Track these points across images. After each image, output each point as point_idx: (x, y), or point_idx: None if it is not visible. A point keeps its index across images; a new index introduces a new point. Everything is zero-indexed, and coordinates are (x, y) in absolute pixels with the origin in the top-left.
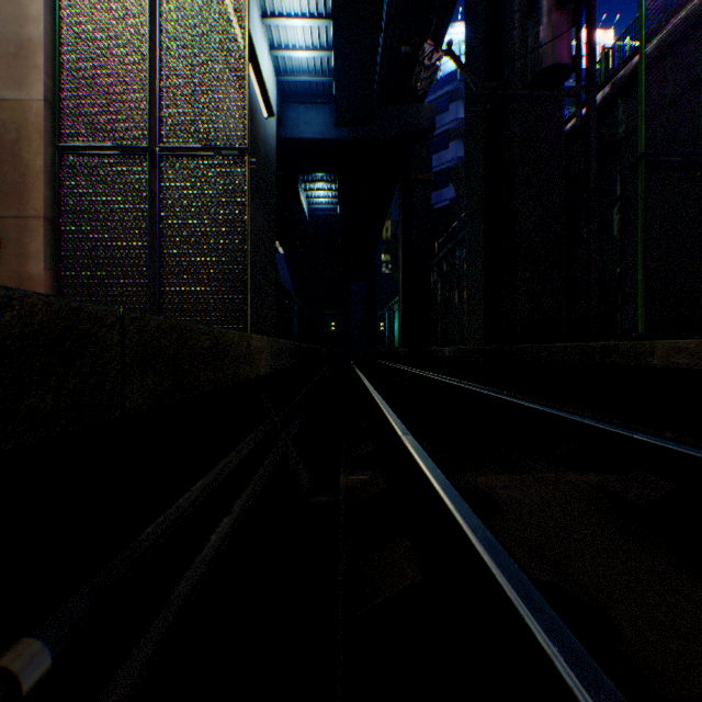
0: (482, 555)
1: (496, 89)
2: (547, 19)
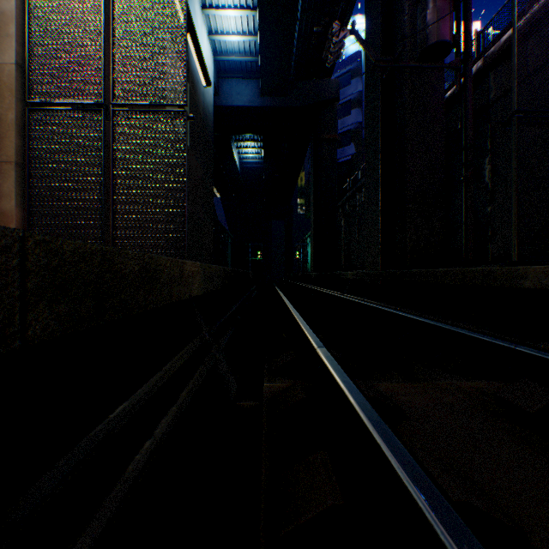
0: (405, 483)
1: (391, 61)
2: (433, 4)
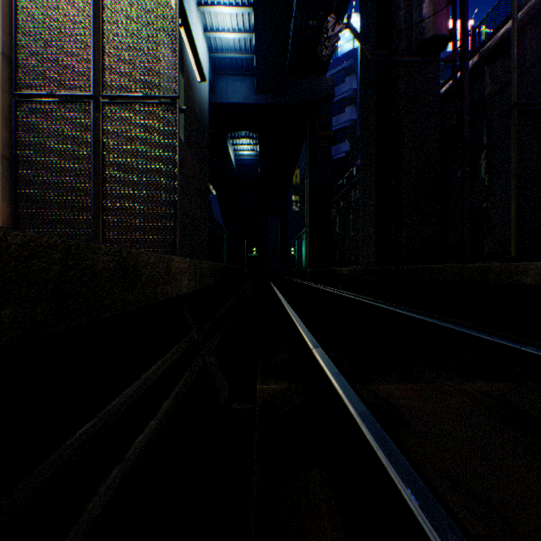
0: (420, 522)
1: (387, 56)
2: None
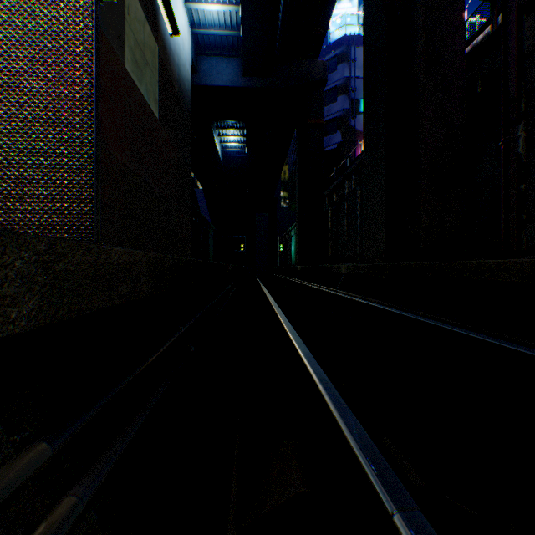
0: None
1: None
2: None
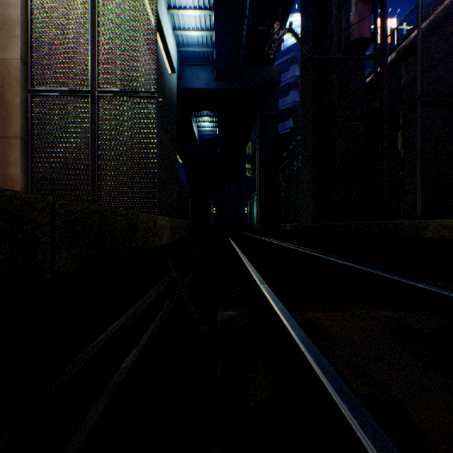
0: (320, 378)
1: (321, 54)
2: (355, 8)
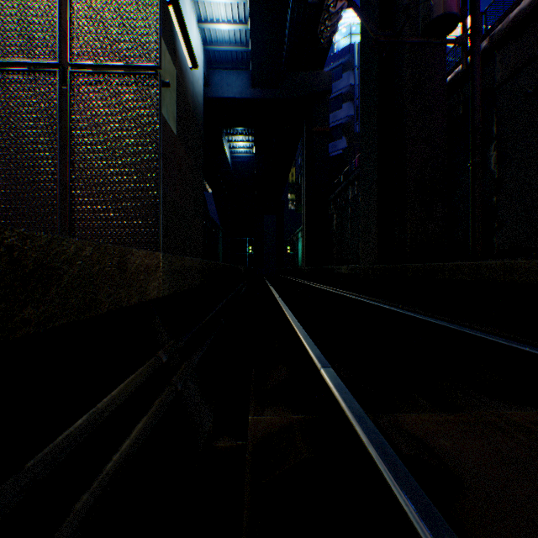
0: None
1: (392, 36)
2: None
